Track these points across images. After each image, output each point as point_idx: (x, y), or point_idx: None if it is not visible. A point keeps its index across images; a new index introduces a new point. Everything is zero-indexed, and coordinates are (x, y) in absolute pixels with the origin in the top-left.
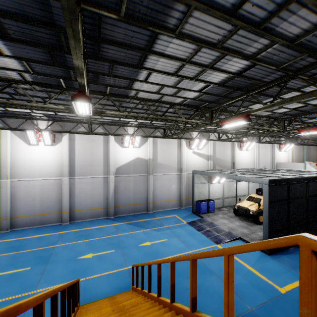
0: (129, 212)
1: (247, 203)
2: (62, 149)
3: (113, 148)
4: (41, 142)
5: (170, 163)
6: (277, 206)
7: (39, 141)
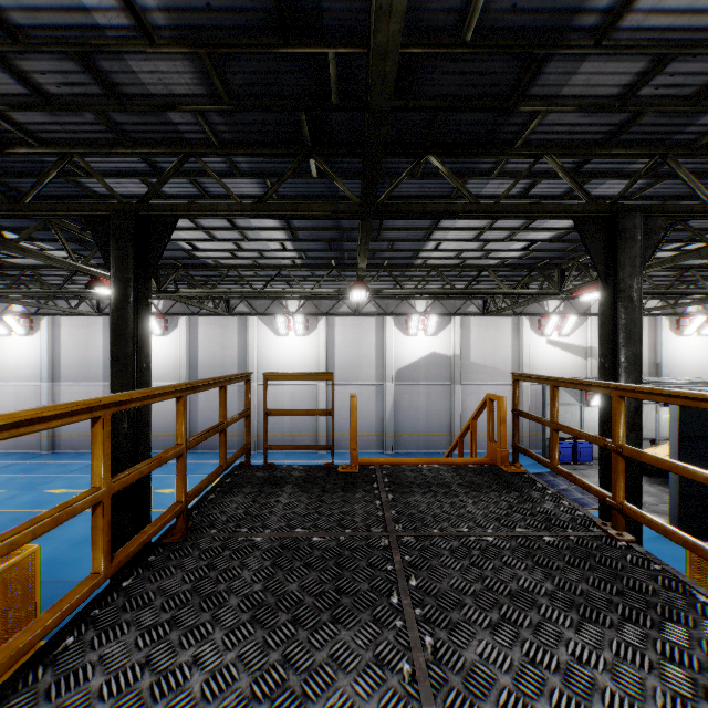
0: (417, 447)
1: (666, 449)
2: (318, 341)
3: (391, 338)
4: (291, 331)
5: (497, 364)
6: (705, 449)
7: (289, 329)
